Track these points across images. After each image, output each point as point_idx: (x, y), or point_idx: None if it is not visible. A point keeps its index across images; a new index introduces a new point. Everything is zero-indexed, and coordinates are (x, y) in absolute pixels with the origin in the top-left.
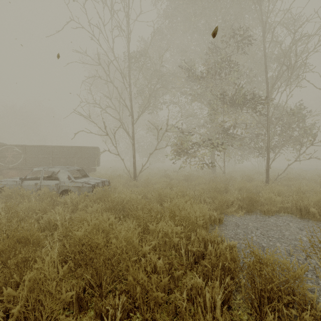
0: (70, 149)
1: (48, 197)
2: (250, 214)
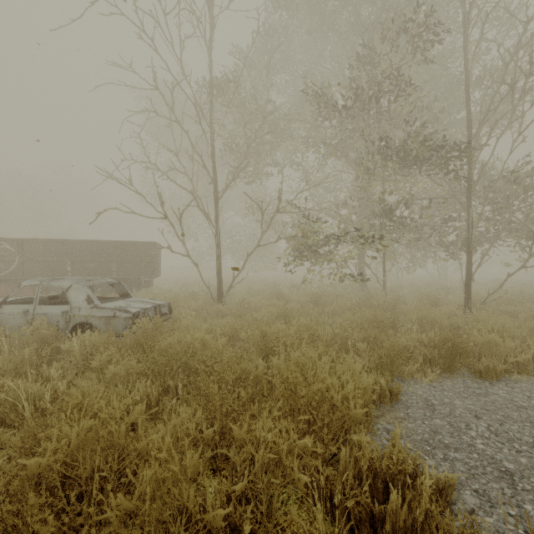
0: (105, 247)
1: (41, 340)
2: (450, 376)
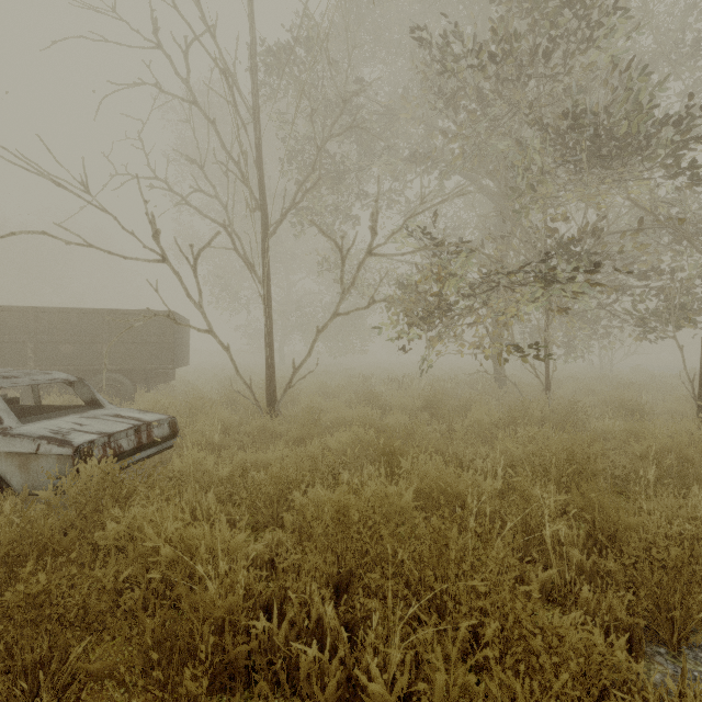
0: (92, 319)
1: None
2: None
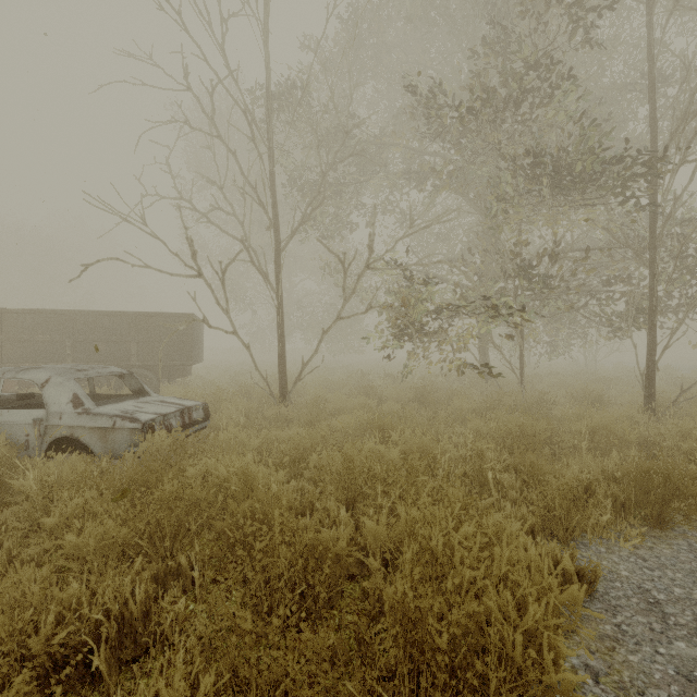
0: (121, 320)
1: None
2: (663, 536)
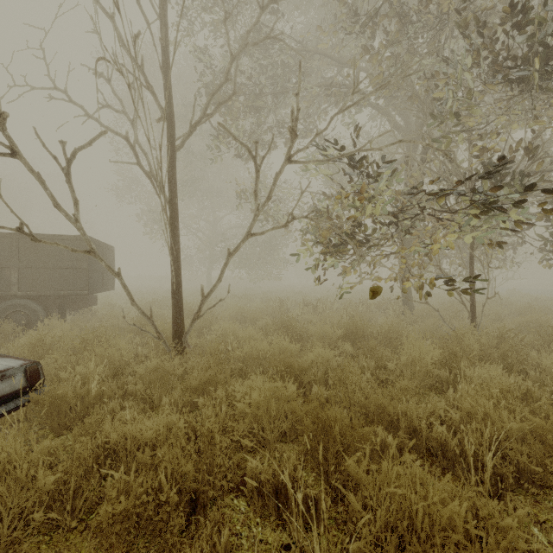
0: None
1: None
2: None
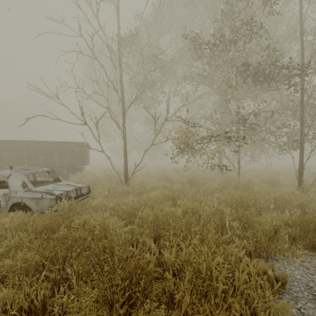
0: (51, 145)
1: None
2: (315, 254)
